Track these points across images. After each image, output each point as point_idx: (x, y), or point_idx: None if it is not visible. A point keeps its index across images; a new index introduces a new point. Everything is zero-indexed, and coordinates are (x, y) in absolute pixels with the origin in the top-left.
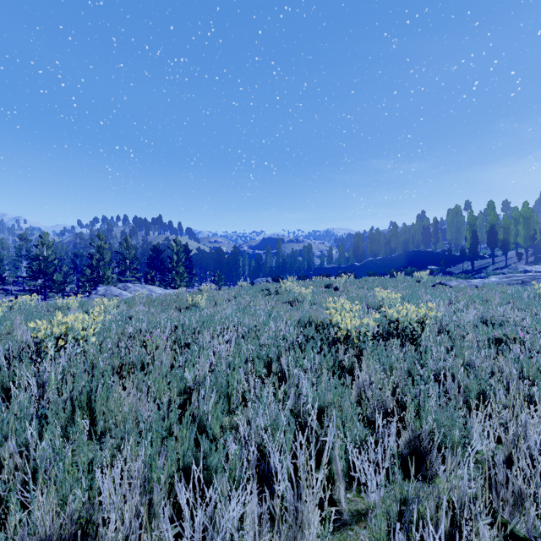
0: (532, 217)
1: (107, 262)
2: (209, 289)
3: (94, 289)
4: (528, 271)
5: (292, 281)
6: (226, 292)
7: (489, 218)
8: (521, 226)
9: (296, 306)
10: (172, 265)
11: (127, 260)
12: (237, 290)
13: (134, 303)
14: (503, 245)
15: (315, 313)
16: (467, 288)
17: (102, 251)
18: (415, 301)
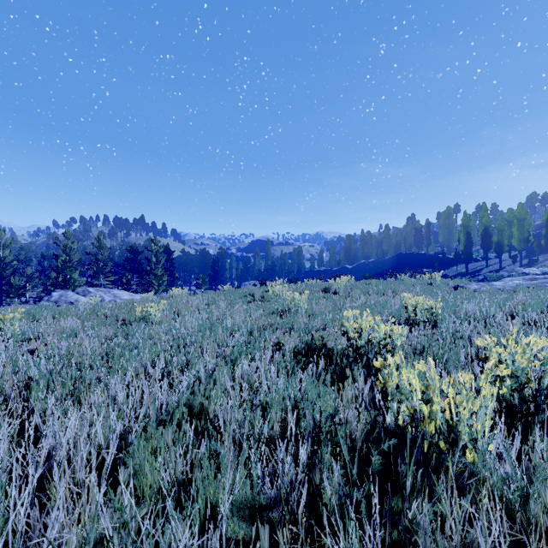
0: (526, 219)
1: (75, 264)
2: (177, 294)
3: (47, 294)
4: (526, 274)
5: (282, 284)
6: (199, 298)
7: (482, 220)
8: (516, 227)
9: (287, 319)
10: (149, 268)
11: (99, 262)
12: (214, 295)
13: (69, 314)
14: (497, 247)
15: (321, 336)
16: (501, 293)
17: (69, 251)
18: (453, 311)
